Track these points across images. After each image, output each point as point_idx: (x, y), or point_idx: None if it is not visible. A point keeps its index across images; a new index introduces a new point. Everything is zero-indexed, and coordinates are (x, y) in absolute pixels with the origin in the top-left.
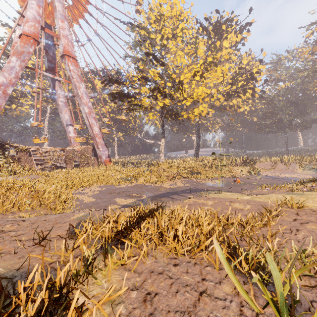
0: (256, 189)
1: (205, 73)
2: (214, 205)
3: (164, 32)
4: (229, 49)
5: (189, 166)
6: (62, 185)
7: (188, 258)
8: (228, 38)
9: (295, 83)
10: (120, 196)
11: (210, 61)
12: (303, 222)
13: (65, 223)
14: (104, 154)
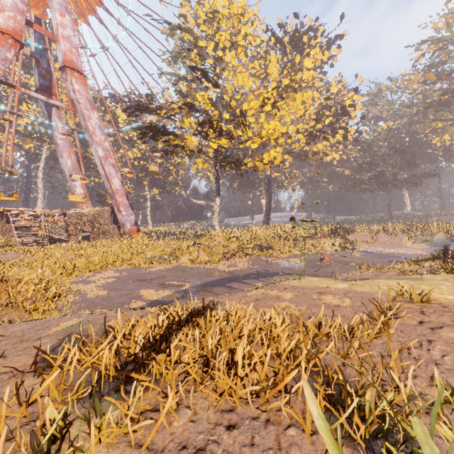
0: (354, 271)
1: (279, 102)
2: (295, 299)
3: (219, 38)
4: (312, 72)
5: (257, 237)
6: (55, 269)
7: (254, 408)
8: (310, 55)
9: (401, 123)
10: (148, 285)
11: (286, 85)
12: (435, 327)
13: (37, 341)
14: (129, 221)
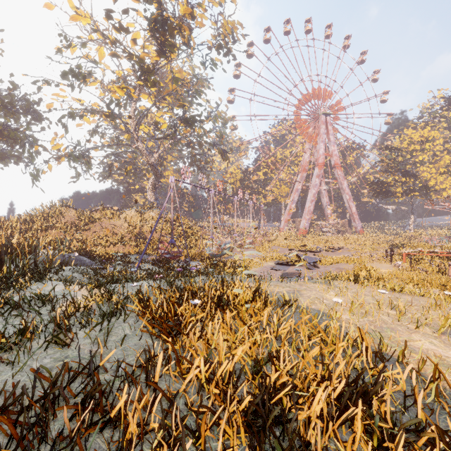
0: None
1: None
2: None
3: (414, 148)
4: None
5: (438, 235)
6: None
7: None
8: None
9: None
10: None
11: None
12: None
13: None
14: (359, 226)
